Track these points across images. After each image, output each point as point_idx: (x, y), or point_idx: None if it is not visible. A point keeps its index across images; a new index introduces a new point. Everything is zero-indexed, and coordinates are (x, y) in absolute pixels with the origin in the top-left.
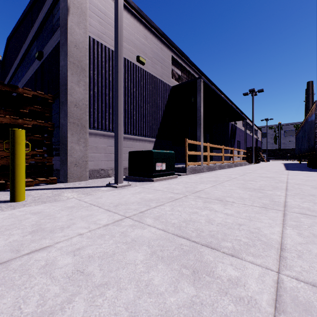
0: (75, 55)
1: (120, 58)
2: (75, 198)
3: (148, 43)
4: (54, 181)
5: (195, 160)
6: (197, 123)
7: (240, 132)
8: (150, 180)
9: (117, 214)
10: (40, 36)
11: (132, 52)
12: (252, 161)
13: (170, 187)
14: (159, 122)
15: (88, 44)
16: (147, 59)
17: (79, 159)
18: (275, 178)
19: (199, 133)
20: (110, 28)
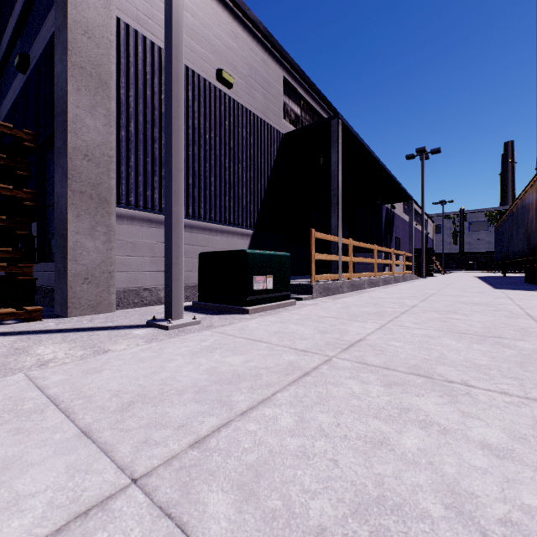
0: (84, 51)
1: (177, 51)
2: (23, 374)
3: (240, 48)
4: (35, 314)
5: (325, 271)
6: (332, 201)
7: (401, 222)
8: (241, 310)
9: (108, 457)
10: (26, 28)
11: (209, 62)
12: (421, 272)
13: (286, 331)
14: (261, 198)
15: (116, 34)
16: (238, 78)
17: (94, 268)
18: (493, 305)
19: (335, 220)
20: (162, 8)
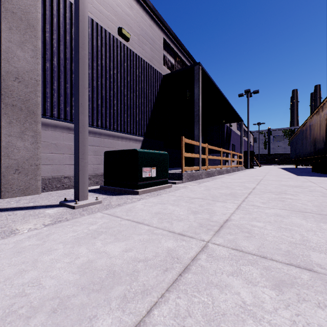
0: (15, 1)
1: None
2: None
3: (134, 15)
4: None
5: (189, 165)
6: (195, 119)
7: (235, 135)
8: (133, 192)
9: None
10: None
11: (112, 22)
12: (247, 165)
13: (165, 212)
14: (148, 116)
15: None
16: (133, 35)
17: (23, 162)
18: (306, 187)
19: (197, 131)
20: None
